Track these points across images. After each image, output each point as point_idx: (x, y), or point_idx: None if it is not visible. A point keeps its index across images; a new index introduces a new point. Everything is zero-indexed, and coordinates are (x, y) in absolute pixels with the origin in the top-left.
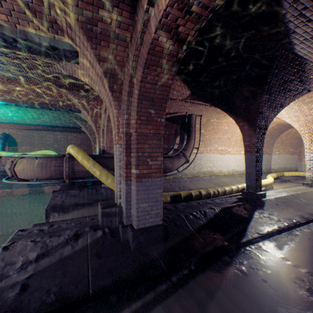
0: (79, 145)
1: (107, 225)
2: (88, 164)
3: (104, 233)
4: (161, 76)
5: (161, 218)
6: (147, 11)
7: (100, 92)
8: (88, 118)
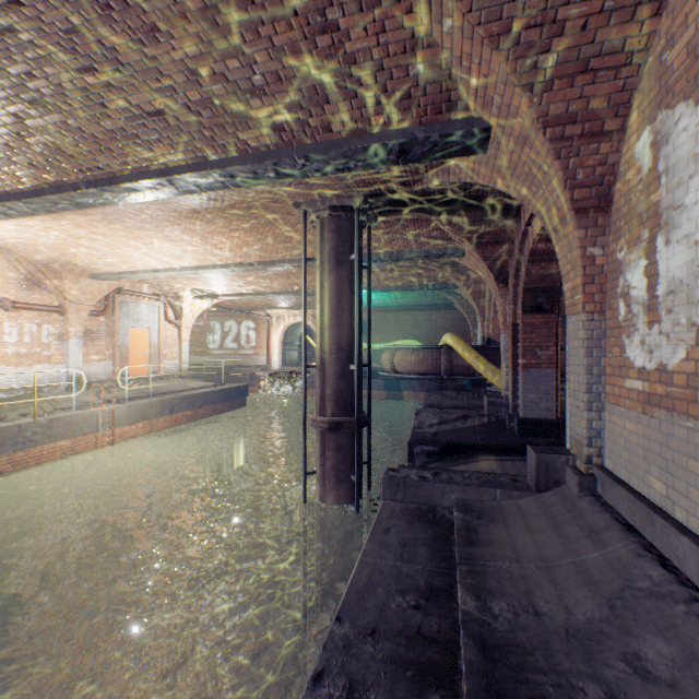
0: (447, 330)
1: (493, 414)
2: (469, 356)
3: (489, 420)
4: (546, 268)
5: (552, 413)
6: (525, 229)
7: (485, 279)
8: (466, 295)
